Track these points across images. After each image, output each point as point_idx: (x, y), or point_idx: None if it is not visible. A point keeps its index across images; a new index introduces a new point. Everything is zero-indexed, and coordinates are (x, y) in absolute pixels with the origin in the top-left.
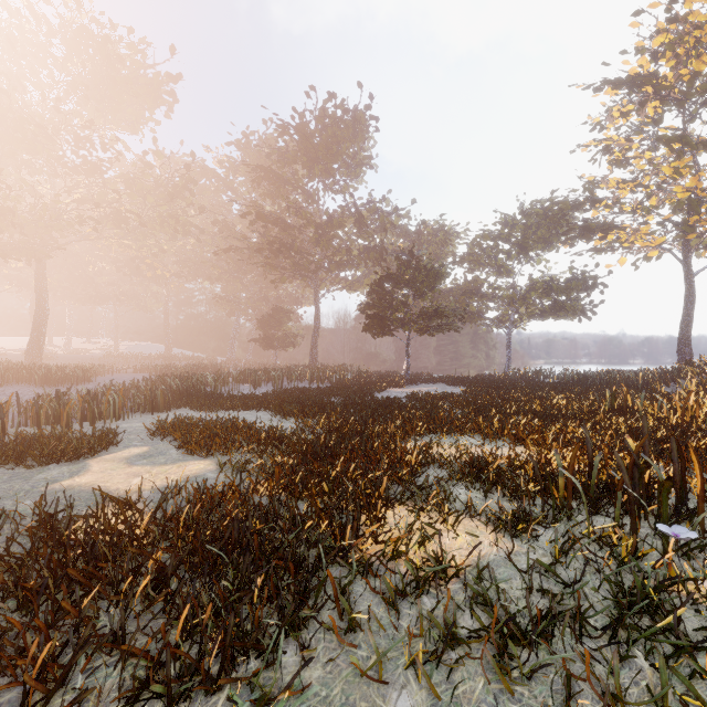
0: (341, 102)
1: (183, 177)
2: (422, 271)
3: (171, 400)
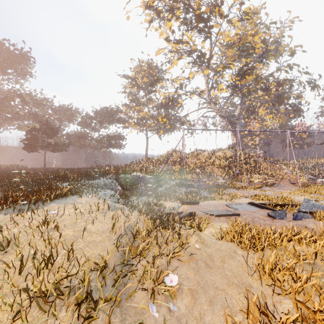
0: (13, 44)
1: None
2: (49, 129)
3: None
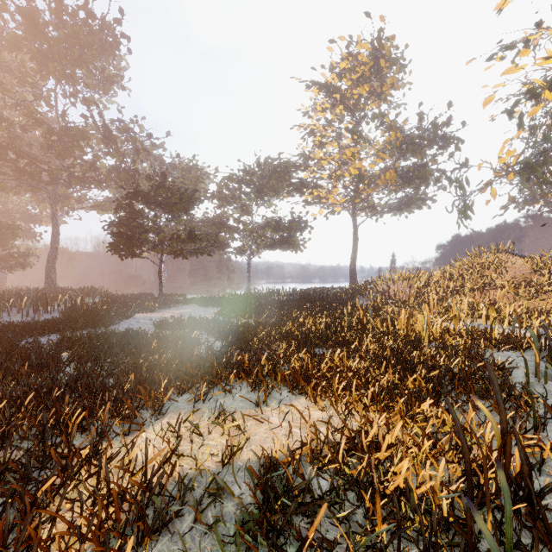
0: (85, 3)
1: None
2: (175, 192)
3: None
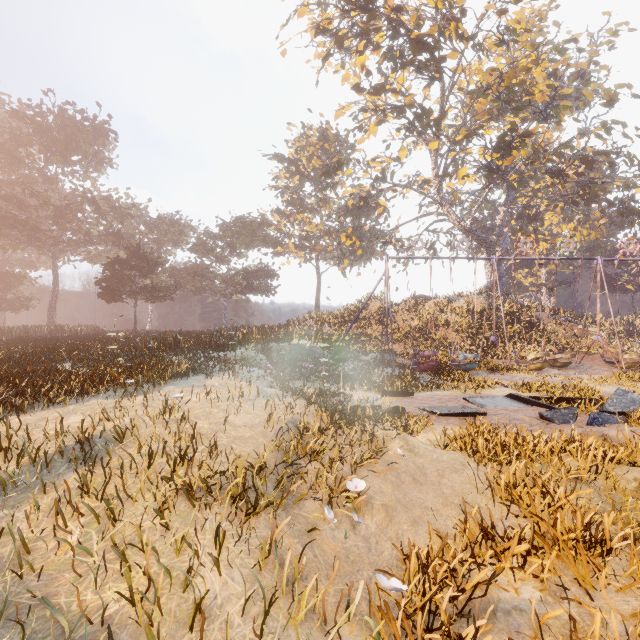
0: (81, 110)
1: None
2: (144, 260)
3: None
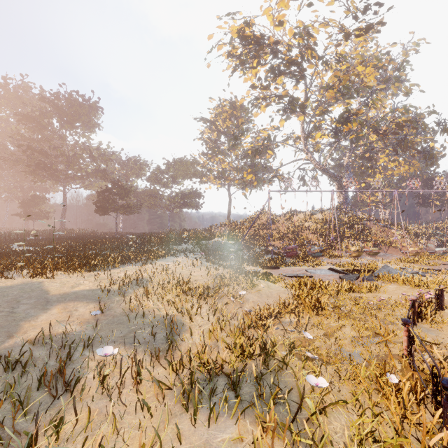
0: (82, 95)
1: None
2: (122, 189)
3: None
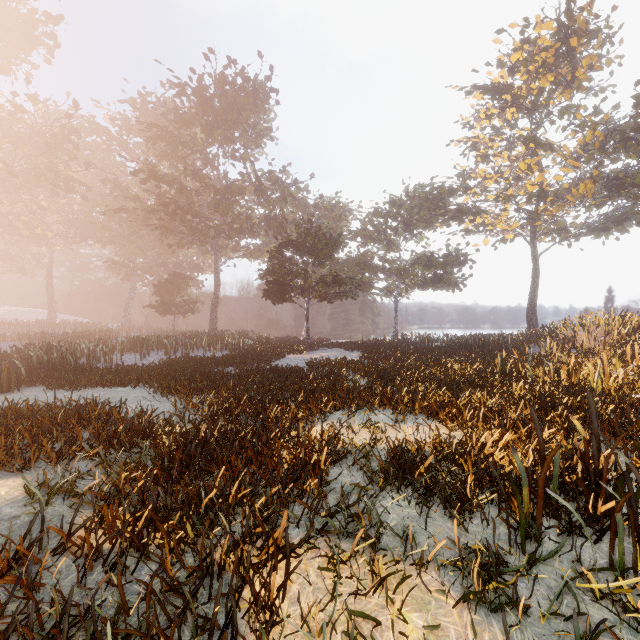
0: (242, 69)
1: (65, 127)
2: (321, 238)
3: (25, 376)
